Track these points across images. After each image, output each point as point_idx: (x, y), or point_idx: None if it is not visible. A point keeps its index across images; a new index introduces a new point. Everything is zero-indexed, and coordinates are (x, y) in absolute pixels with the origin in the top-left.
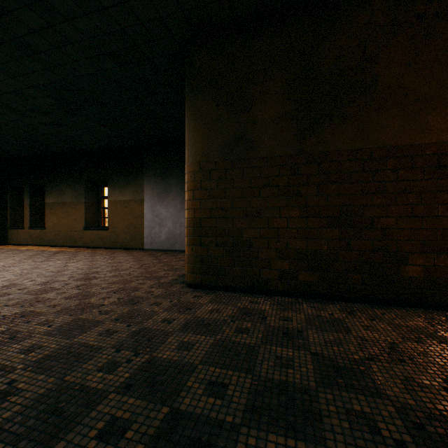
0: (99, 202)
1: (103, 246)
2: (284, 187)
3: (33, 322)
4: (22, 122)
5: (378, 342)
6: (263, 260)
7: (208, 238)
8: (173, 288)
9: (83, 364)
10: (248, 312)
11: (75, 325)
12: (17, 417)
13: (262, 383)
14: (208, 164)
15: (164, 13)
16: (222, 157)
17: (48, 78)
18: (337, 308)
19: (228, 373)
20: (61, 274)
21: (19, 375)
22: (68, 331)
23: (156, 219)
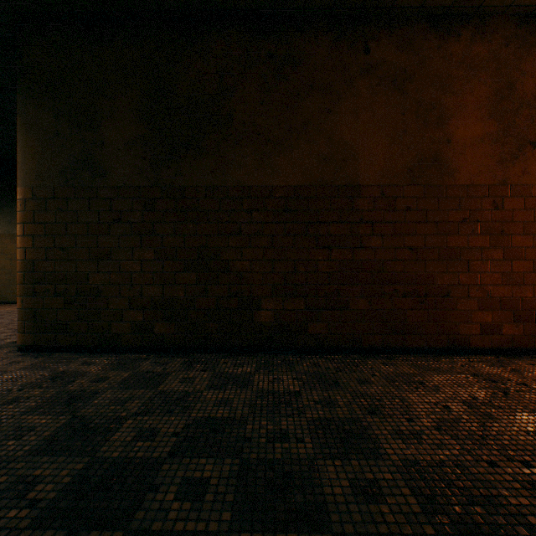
0: None
1: None
2: (138, 224)
3: None
4: None
5: (175, 394)
6: (114, 311)
7: (44, 286)
8: None
9: None
10: (60, 376)
11: None
12: None
13: None
14: (45, 191)
15: None
16: (63, 182)
17: None
18: (184, 361)
19: None
20: None
21: None
22: None
23: None
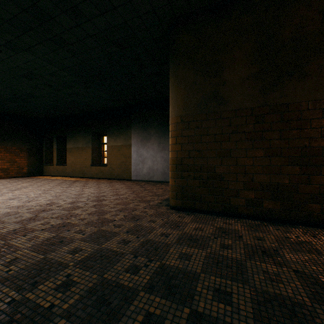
0: (100, 147)
1: (103, 177)
2: (250, 133)
3: (72, 230)
4: (54, 94)
5: None
6: (232, 190)
7: (187, 173)
8: (160, 209)
9: (113, 265)
10: (225, 231)
11: (100, 234)
12: (78, 304)
13: (259, 294)
14: (188, 117)
15: (156, 7)
16: (198, 111)
17: (73, 62)
18: (300, 231)
19: (227, 282)
20: (81, 197)
21: (72, 270)
22: (97, 239)
23: (140, 158)
